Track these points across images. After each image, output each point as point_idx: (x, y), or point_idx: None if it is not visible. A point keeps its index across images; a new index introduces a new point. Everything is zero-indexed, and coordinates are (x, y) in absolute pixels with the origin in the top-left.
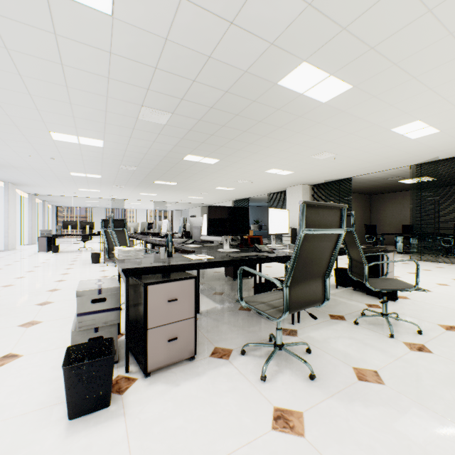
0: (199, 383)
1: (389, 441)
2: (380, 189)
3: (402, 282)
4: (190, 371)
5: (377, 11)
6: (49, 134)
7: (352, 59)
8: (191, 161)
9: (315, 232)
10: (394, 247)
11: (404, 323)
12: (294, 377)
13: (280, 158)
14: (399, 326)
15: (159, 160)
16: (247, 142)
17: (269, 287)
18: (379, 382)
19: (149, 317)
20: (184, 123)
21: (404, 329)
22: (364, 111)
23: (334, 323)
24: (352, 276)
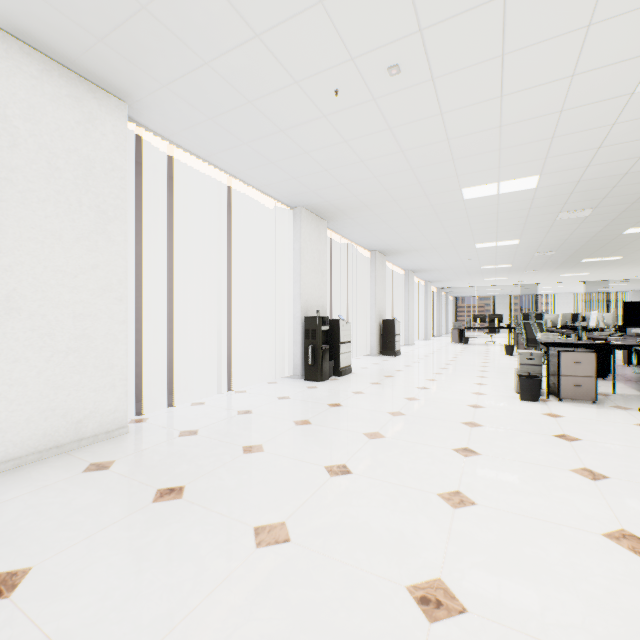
0: (593, 409)
1: None
2: None
3: None
4: (589, 406)
5: None
6: (473, 246)
7: None
8: (637, 232)
9: None
10: None
11: None
12: None
13: None
14: None
15: (585, 240)
16: None
17: None
18: None
19: (560, 369)
20: (611, 209)
21: None
22: None
23: None
24: None
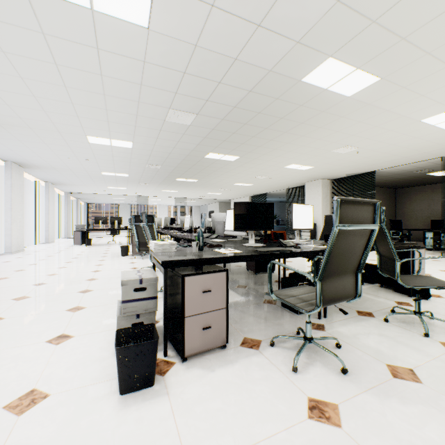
0: (233, 370)
1: (432, 439)
2: (406, 182)
3: (437, 280)
4: (223, 358)
5: (410, 1)
6: (86, 138)
7: (381, 51)
8: (212, 158)
9: (349, 227)
10: (422, 243)
11: (439, 322)
12: (326, 370)
13: (300, 154)
14: (433, 325)
15: (182, 158)
16: (267, 139)
17: (295, 281)
18: (416, 381)
19: (186, 306)
20: (208, 123)
21: (440, 329)
22: (391, 103)
23: (362, 320)
24: (382, 272)
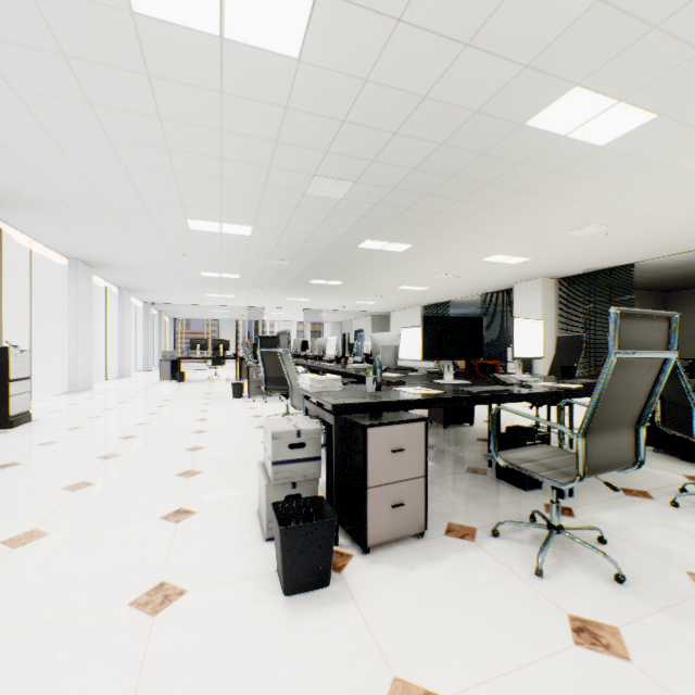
0: (442, 569)
1: None
2: (686, 281)
3: None
4: (423, 552)
5: None
6: (186, 223)
7: (662, 72)
8: (369, 248)
9: (635, 355)
10: None
11: None
12: (588, 576)
13: (510, 238)
14: None
15: (323, 250)
16: (460, 216)
17: (520, 440)
18: None
19: (369, 471)
20: (369, 195)
21: None
22: (673, 153)
23: (633, 502)
24: (664, 427)
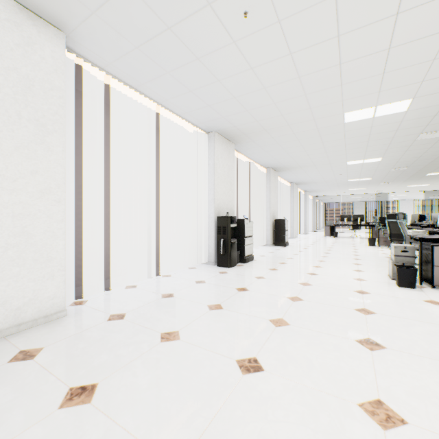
0: None
1: None
2: None
3: None
4: None
5: None
6: (345, 163)
7: None
8: None
9: None
10: None
11: None
12: None
13: None
14: None
15: (434, 158)
16: None
17: None
18: None
19: (434, 260)
20: None
21: None
22: None
23: None
24: None
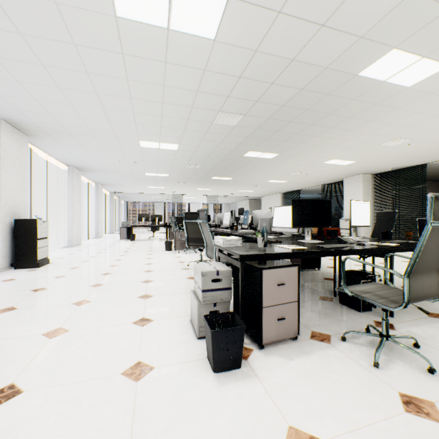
0: (311, 360)
1: None
2: None
3: None
4: (298, 349)
5: None
6: (138, 143)
7: None
8: (250, 157)
9: None
10: None
11: None
12: (409, 368)
13: (343, 148)
14: None
15: (221, 158)
16: (310, 135)
17: (356, 279)
18: None
19: (263, 297)
20: (253, 123)
21: None
22: None
23: (435, 321)
24: None
